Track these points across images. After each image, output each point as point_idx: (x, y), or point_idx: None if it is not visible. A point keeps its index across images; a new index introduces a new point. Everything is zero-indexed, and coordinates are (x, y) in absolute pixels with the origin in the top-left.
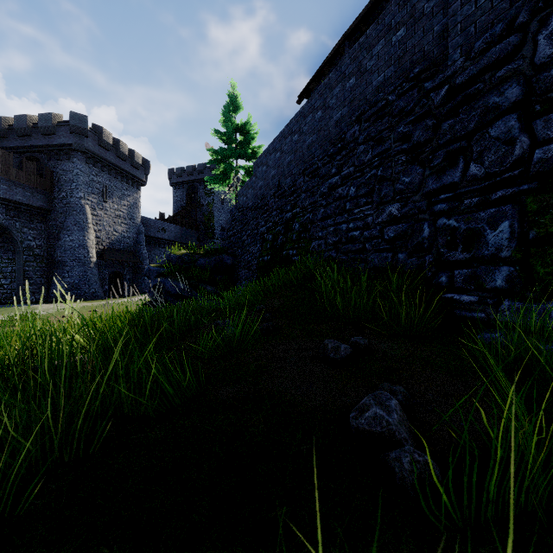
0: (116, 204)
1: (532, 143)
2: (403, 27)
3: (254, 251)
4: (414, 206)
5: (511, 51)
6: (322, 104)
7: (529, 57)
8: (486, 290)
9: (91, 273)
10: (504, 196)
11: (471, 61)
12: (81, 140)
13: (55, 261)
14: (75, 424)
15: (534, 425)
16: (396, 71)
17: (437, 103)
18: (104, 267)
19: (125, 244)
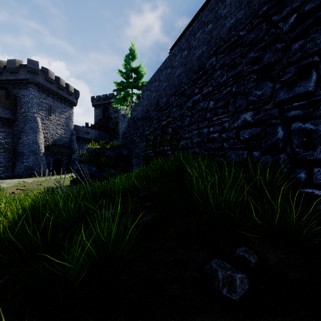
0: (57, 117)
1: None
2: None
3: (141, 147)
4: (266, 113)
5: None
6: (188, 46)
7: None
8: None
9: (40, 159)
10: None
11: None
12: (34, 76)
13: (18, 152)
14: None
15: None
16: (245, 13)
17: (286, 29)
18: (50, 156)
19: (63, 142)
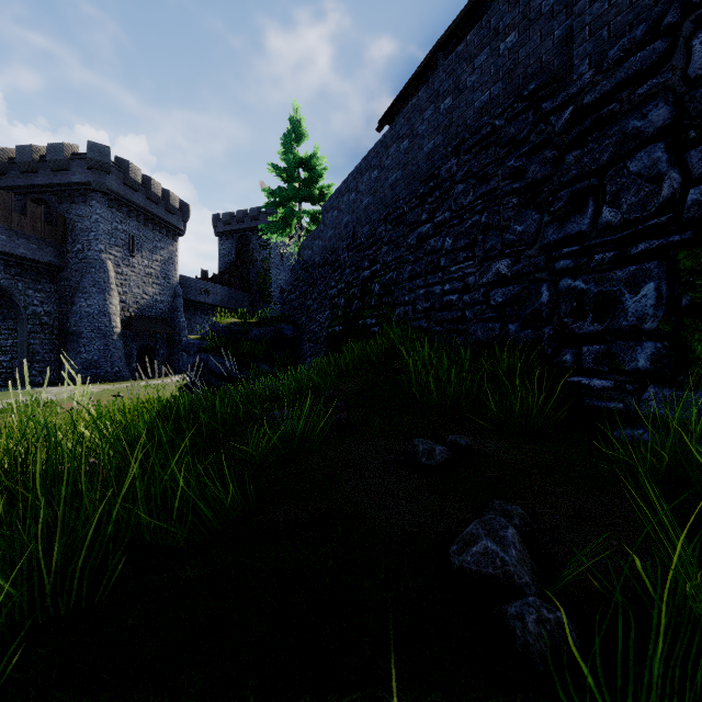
0: (146, 259)
1: (685, 180)
2: (514, 31)
3: (322, 320)
4: (529, 263)
5: (656, 61)
6: (409, 132)
7: (680, 68)
8: (625, 373)
9: (114, 347)
10: (647, 250)
11: (603, 75)
12: (102, 177)
13: (68, 332)
14: (77, 560)
15: (701, 563)
16: (505, 88)
17: (559, 129)
18: (131, 339)
19: (158, 311)
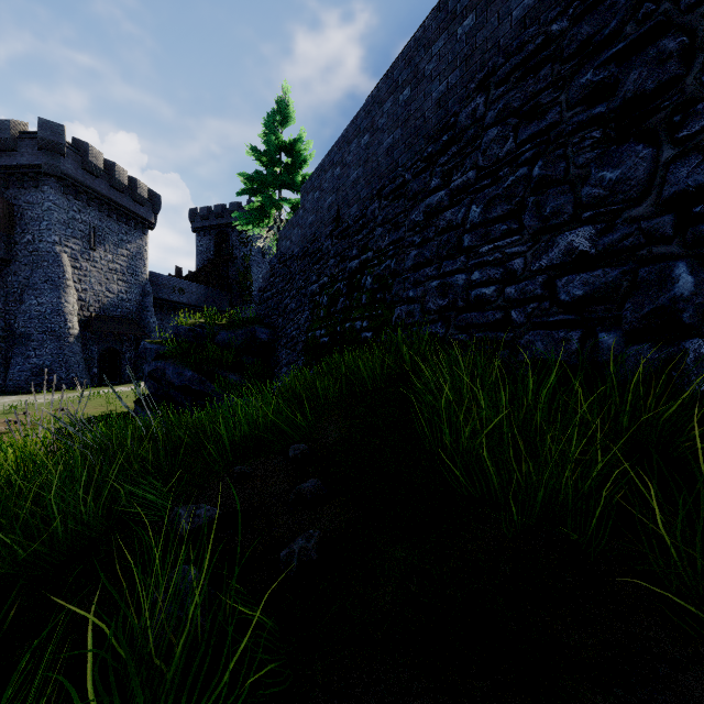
0: (110, 253)
1: None
2: None
3: (301, 322)
4: (636, 229)
5: None
6: (412, 76)
7: None
8: None
9: (70, 351)
10: None
11: None
12: (55, 160)
13: (16, 333)
14: None
15: None
16: None
17: None
18: (92, 342)
19: (124, 310)
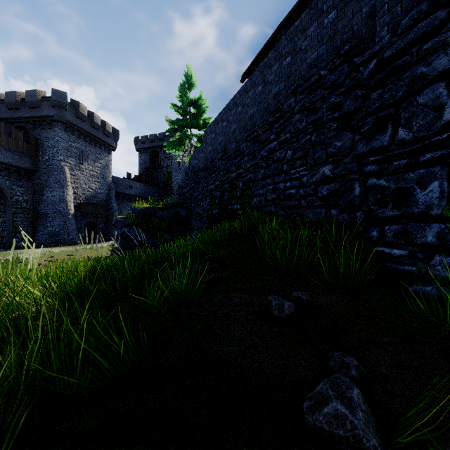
0: (90, 165)
1: None
2: (334, 10)
3: (204, 206)
4: (345, 168)
5: (437, 25)
6: (262, 80)
7: None
8: (417, 245)
9: (69, 223)
10: (432, 158)
11: (398, 37)
12: (61, 112)
13: (39, 213)
14: None
15: None
16: (327, 49)
17: (366, 75)
18: (81, 218)
19: (98, 199)
